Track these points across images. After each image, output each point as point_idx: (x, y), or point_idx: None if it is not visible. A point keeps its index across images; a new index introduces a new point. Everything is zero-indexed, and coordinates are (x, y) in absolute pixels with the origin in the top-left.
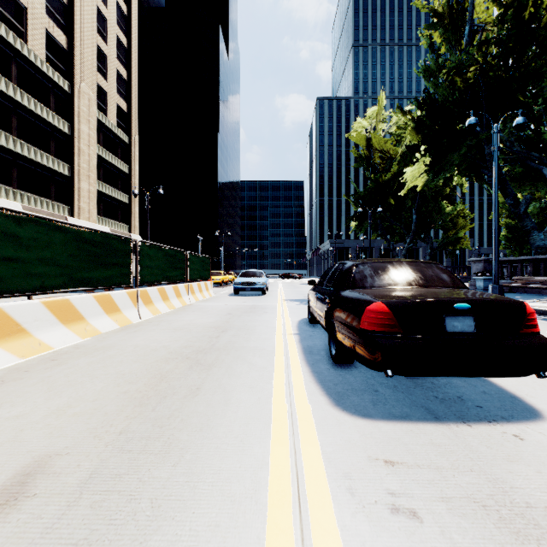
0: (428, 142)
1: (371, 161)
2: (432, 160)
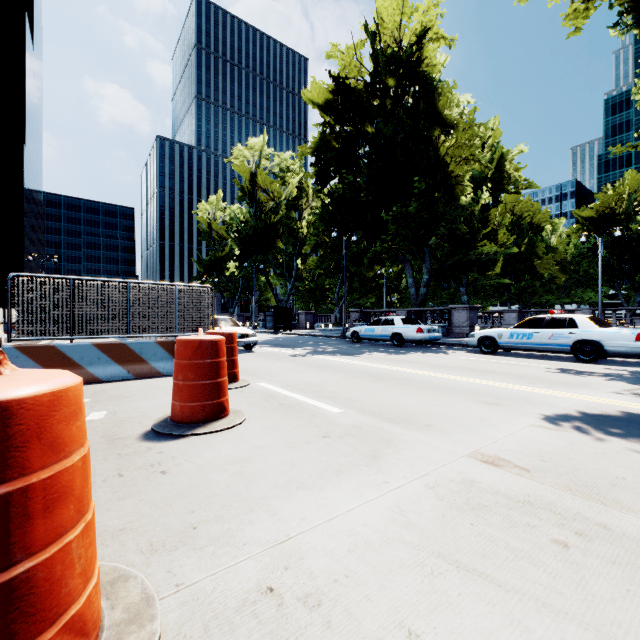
0: (239, 255)
1: (212, 238)
2: (241, 264)
